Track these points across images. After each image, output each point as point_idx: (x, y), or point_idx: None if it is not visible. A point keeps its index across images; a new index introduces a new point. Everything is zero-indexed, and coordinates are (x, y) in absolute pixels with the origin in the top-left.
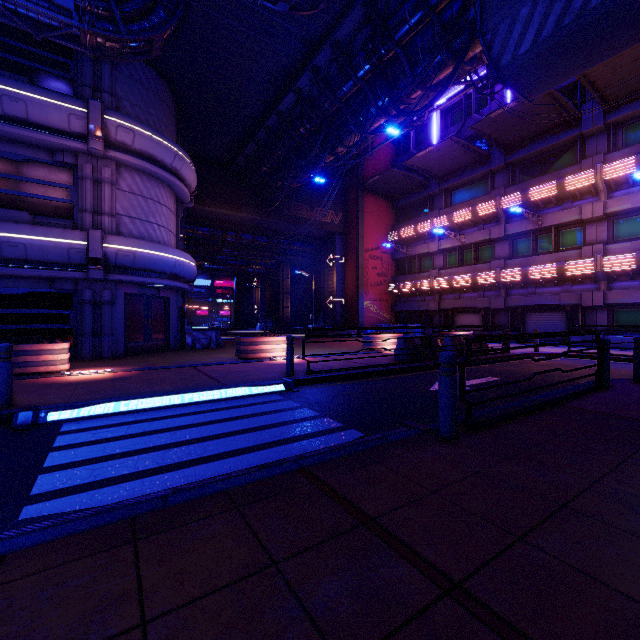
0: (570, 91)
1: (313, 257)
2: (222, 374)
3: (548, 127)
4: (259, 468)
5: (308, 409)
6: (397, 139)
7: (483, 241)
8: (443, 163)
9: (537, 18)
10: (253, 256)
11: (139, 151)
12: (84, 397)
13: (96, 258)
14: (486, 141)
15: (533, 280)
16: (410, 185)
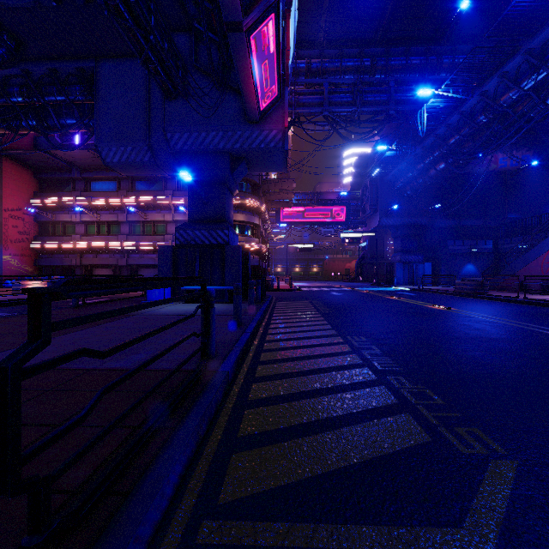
0: None
1: None
2: None
3: None
4: (3, 316)
5: None
6: None
7: (114, 221)
8: (84, 161)
9: (119, 154)
10: None
11: None
12: None
13: None
14: None
15: (142, 250)
16: (55, 165)
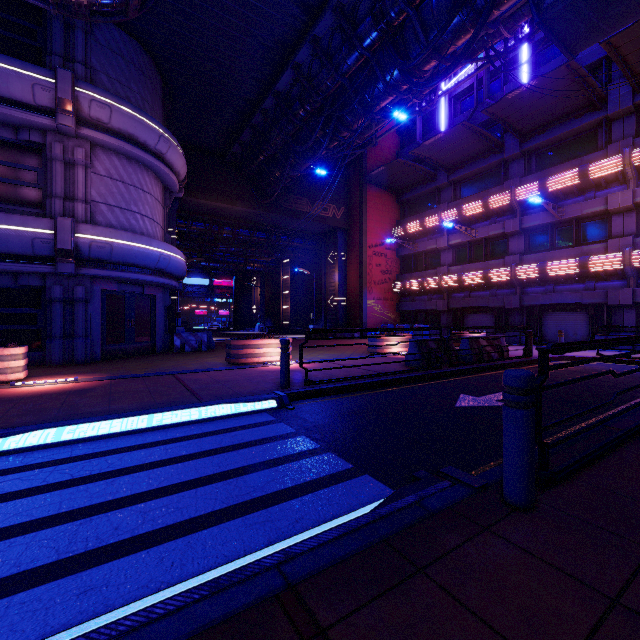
0: (593, 71)
1: (314, 254)
2: (204, 385)
3: (569, 110)
4: (209, 590)
5: (305, 437)
6: (402, 129)
7: (496, 235)
8: (453, 152)
9: None
10: (251, 253)
11: (117, 130)
12: (14, 420)
13: (65, 249)
14: (499, 128)
15: (552, 277)
16: (416, 177)
